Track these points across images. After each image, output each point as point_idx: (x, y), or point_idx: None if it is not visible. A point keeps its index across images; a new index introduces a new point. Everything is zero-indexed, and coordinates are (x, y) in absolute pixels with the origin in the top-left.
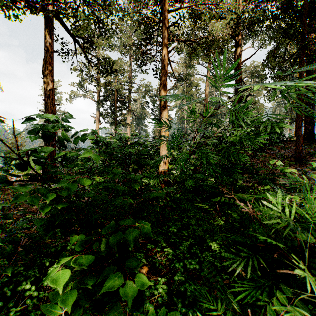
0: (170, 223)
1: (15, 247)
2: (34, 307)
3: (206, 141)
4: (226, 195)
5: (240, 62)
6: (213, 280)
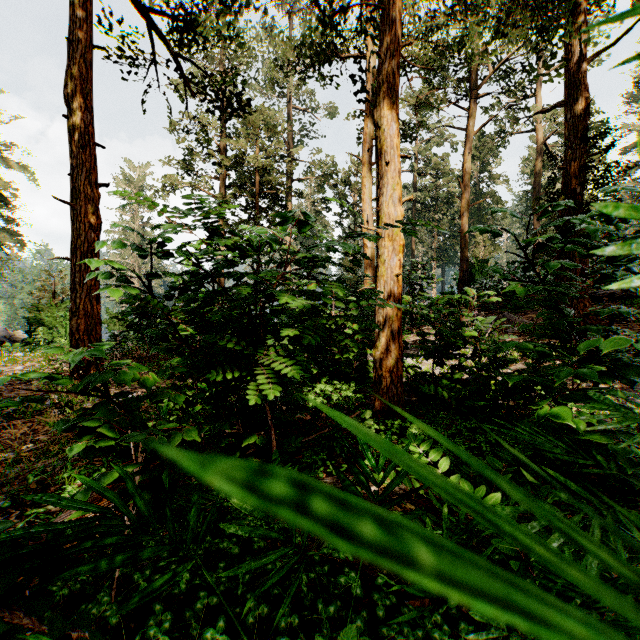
0: None
1: None
2: None
3: None
4: None
5: (584, 60)
6: None
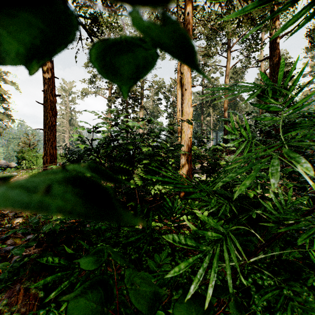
0: None
1: None
2: None
3: None
4: None
5: (277, 38)
6: None
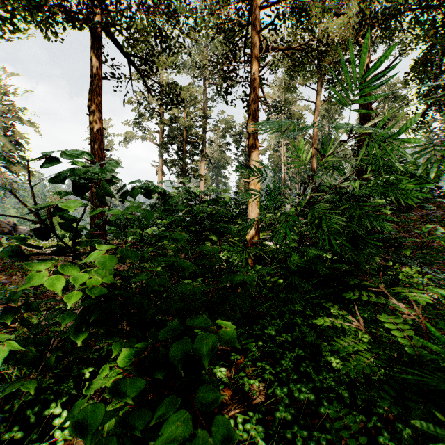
0: (264, 321)
1: (42, 350)
2: (66, 443)
3: (323, 197)
4: (371, 288)
5: (368, 79)
6: (353, 442)
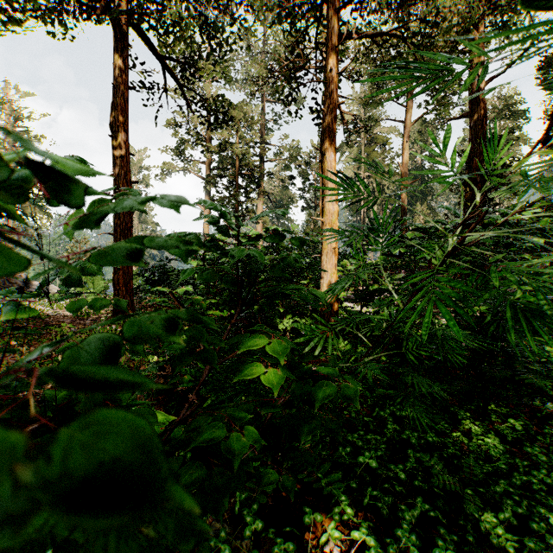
0: (355, 437)
1: None
2: None
3: None
4: None
5: (483, 83)
6: None
